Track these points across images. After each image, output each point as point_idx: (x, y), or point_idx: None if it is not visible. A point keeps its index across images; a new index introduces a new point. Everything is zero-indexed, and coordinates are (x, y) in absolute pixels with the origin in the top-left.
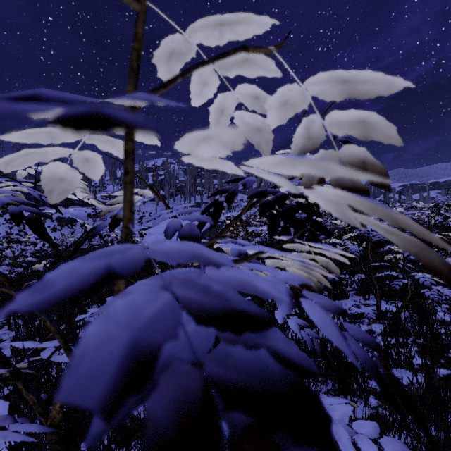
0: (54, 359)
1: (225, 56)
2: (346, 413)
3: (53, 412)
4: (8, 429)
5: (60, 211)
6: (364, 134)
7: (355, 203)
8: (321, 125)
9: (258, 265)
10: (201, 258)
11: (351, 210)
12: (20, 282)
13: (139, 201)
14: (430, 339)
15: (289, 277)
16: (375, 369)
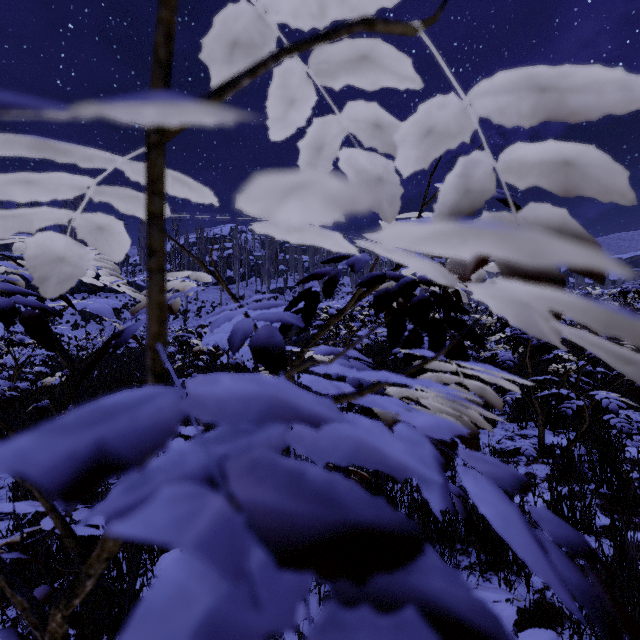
0: None
1: (330, 35)
2: (508, 617)
3: (53, 625)
4: (2, 622)
5: (74, 304)
6: (566, 184)
7: (573, 311)
8: (491, 170)
9: (379, 399)
10: (287, 412)
11: (554, 319)
12: (25, 403)
13: (191, 290)
14: (617, 487)
15: (433, 425)
16: (602, 610)
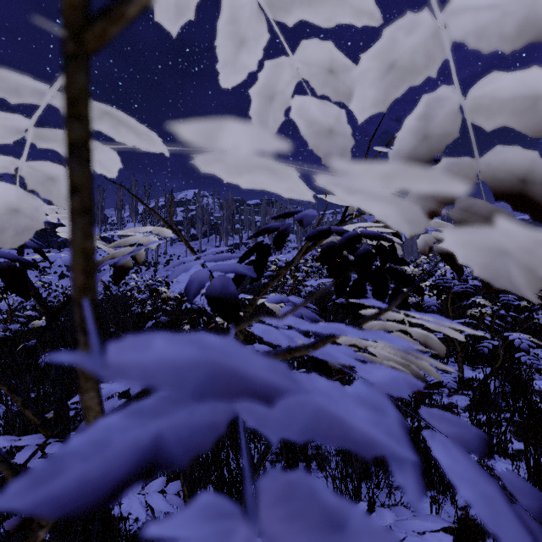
0: (33, 464)
1: None
2: None
3: None
4: None
5: (48, 256)
6: (540, 123)
7: None
8: (456, 109)
9: (331, 350)
10: (232, 386)
11: None
12: (17, 342)
13: (151, 243)
14: (527, 416)
15: (390, 381)
16: None
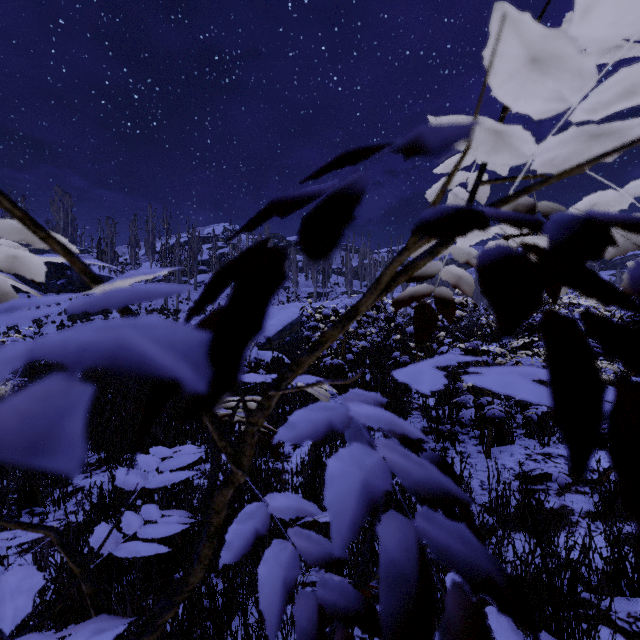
0: None
1: None
2: None
3: None
4: None
5: None
6: None
7: None
8: None
9: None
10: None
11: None
12: None
13: None
14: None
15: None
16: None
